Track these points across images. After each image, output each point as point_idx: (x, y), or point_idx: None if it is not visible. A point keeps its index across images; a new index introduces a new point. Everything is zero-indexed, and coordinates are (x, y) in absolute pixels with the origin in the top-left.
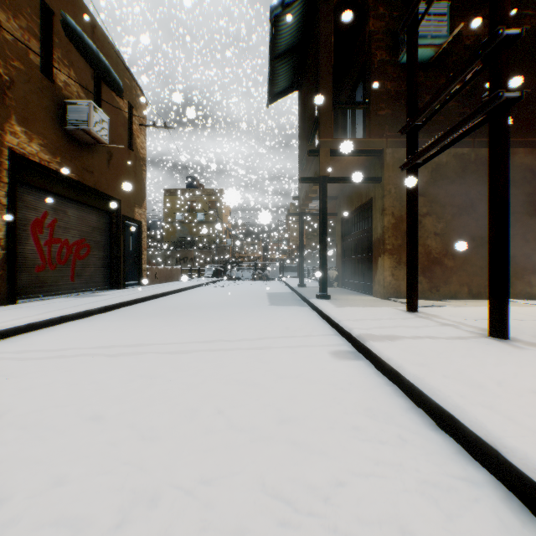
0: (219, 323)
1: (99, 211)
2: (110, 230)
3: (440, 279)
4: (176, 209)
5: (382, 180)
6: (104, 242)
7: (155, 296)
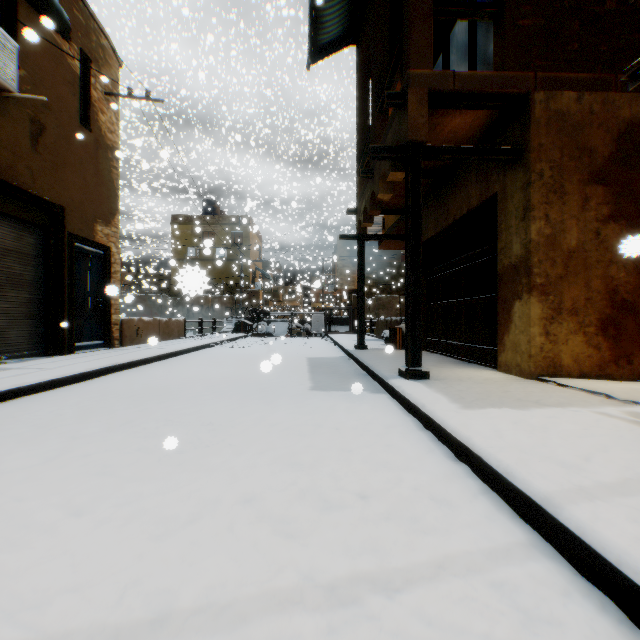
0: (175, 470)
1: (18, 222)
2: (46, 257)
3: (634, 340)
4: (188, 243)
5: (524, 154)
6: (31, 276)
7: (111, 368)
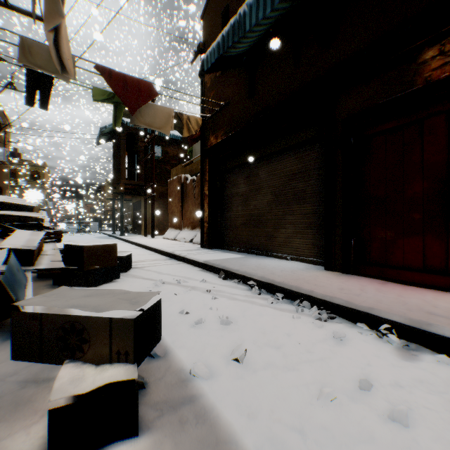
0: None
1: None
2: None
3: (162, 228)
4: None
5: (143, 195)
6: None
7: None
